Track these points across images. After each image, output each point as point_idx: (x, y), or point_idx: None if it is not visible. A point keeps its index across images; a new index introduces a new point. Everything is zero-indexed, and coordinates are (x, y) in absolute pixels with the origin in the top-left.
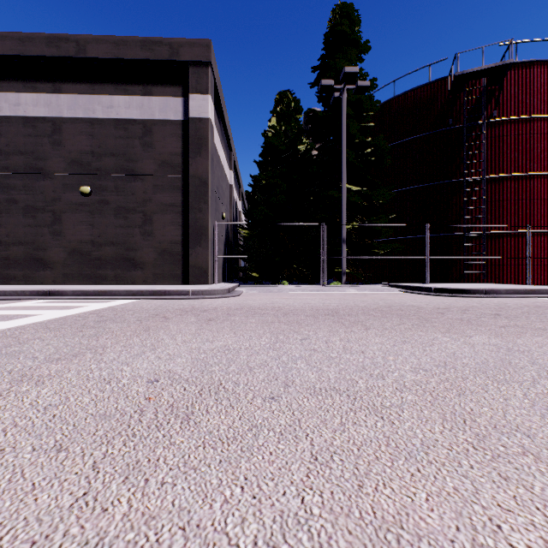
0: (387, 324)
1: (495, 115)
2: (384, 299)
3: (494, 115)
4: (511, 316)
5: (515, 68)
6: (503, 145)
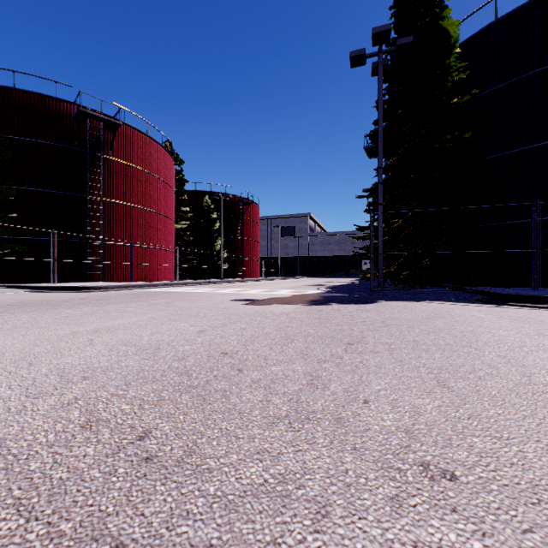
0: (28, 310)
1: (111, 154)
2: (12, 298)
3: (110, 154)
4: (109, 299)
5: (124, 126)
6: (116, 179)
